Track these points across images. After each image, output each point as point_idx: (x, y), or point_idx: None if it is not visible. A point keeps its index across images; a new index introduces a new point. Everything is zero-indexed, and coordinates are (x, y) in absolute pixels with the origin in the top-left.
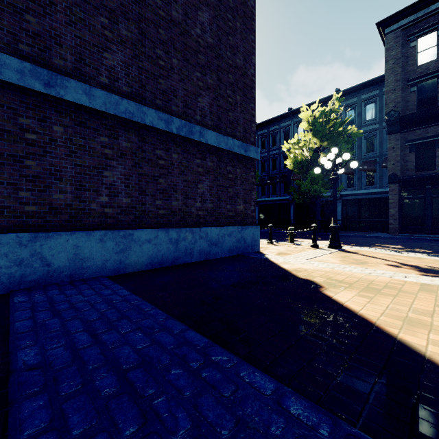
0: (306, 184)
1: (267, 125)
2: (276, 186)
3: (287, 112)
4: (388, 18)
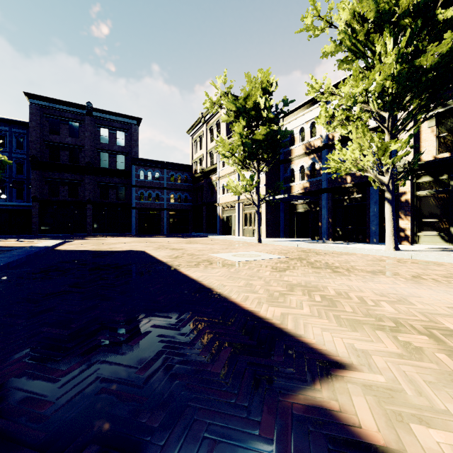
0: None
1: None
2: None
3: None
4: (32, 94)
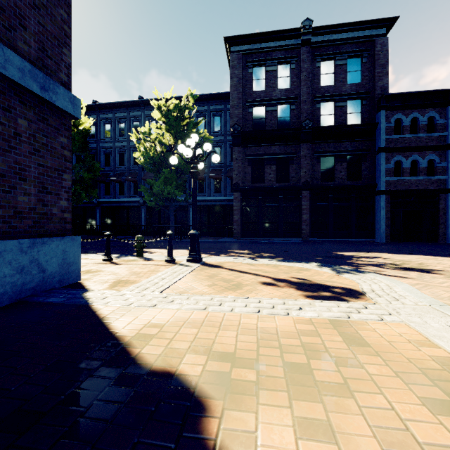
0: (160, 184)
1: (113, 109)
2: (124, 186)
3: (138, 100)
4: (233, 38)
